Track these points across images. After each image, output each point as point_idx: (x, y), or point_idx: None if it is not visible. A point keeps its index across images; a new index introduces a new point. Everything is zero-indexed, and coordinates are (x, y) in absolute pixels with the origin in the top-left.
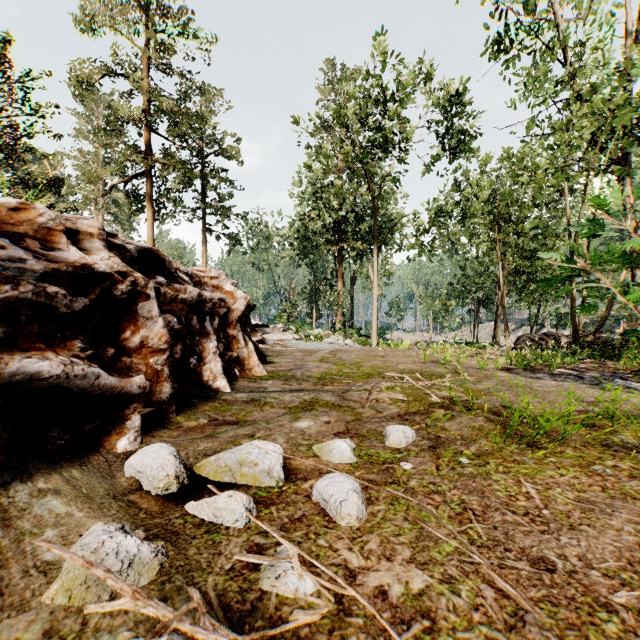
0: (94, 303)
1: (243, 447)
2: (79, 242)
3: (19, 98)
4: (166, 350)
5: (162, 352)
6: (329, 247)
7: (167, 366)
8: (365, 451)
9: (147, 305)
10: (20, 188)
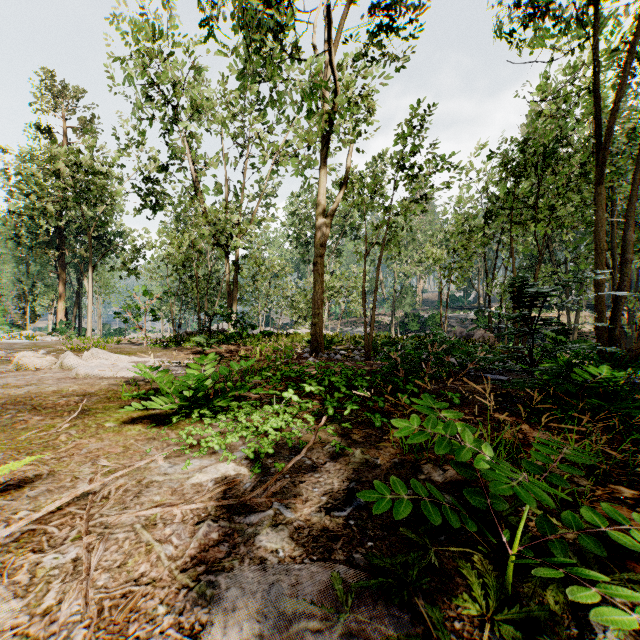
0: None
1: None
2: None
3: None
4: None
5: None
6: (47, 251)
7: None
8: None
9: None
10: None
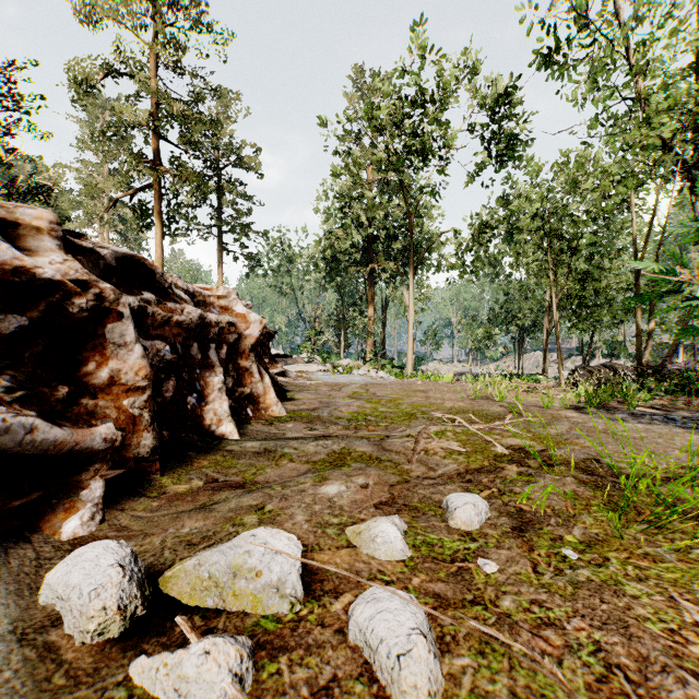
0: (38, 323)
1: (240, 542)
2: (20, 239)
3: (2, 93)
4: (146, 388)
5: (140, 391)
6: (359, 268)
7: (148, 410)
8: (422, 537)
9: (119, 327)
10: (2, 196)
